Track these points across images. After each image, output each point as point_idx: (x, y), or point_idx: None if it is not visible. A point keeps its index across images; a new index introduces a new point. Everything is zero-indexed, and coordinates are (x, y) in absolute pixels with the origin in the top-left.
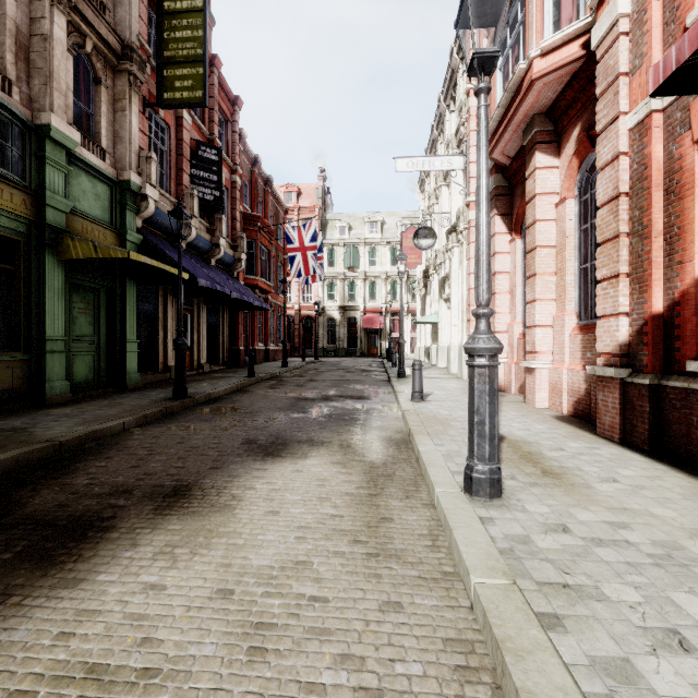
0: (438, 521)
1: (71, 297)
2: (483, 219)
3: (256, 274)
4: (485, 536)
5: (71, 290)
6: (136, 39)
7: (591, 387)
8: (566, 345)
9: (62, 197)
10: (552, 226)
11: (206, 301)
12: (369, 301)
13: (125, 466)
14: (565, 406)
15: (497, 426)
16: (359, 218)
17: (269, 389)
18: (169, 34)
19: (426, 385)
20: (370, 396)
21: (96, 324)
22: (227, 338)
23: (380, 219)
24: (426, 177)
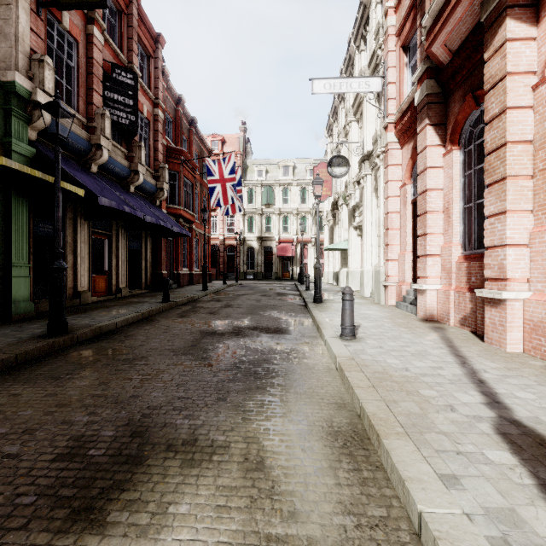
0: None
1: None
2: None
3: (179, 204)
4: None
5: None
6: None
7: None
8: None
9: None
10: (528, 114)
11: (125, 227)
12: (282, 233)
13: None
14: None
15: None
16: (274, 163)
17: (178, 318)
18: None
19: None
20: (288, 328)
21: None
22: (150, 263)
23: (291, 164)
24: (334, 121)
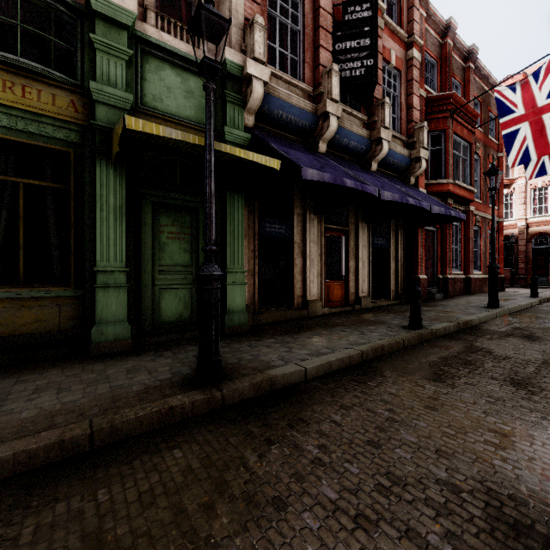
0: None
1: (157, 219)
2: None
3: (446, 176)
4: None
5: (157, 211)
6: None
7: None
8: None
9: (116, 89)
10: None
11: (366, 218)
12: None
13: None
14: None
15: None
16: None
17: (425, 382)
18: None
19: None
20: None
21: (194, 251)
22: (401, 264)
23: None
24: None
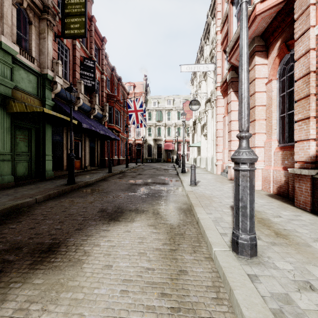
0: (217, 273)
1: (15, 132)
2: (245, 75)
3: (113, 123)
4: (258, 296)
5: (15, 129)
6: (51, 3)
7: (289, 179)
8: (272, 157)
9: (9, 80)
10: (264, 95)
11: (88, 135)
12: (167, 136)
13: (26, 228)
14: (272, 189)
15: (254, 209)
16: (162, 98)
17: (118, 179)
18: (68, 1)
19: (196, 177)
20: (168, 182)
21: (29, 146)
22: (99, 154)
23: (172, 98)
24: (194, 77)
